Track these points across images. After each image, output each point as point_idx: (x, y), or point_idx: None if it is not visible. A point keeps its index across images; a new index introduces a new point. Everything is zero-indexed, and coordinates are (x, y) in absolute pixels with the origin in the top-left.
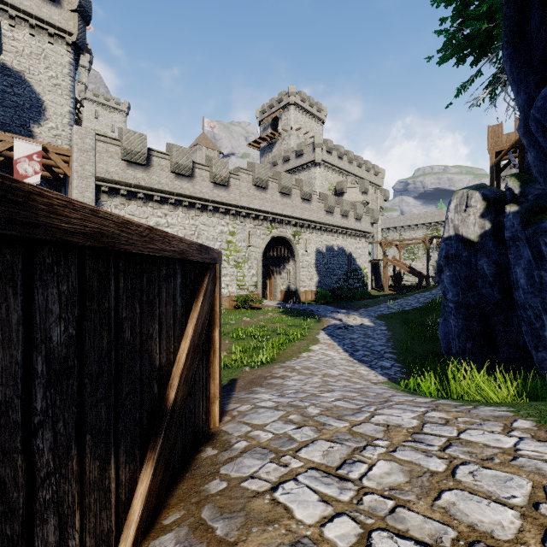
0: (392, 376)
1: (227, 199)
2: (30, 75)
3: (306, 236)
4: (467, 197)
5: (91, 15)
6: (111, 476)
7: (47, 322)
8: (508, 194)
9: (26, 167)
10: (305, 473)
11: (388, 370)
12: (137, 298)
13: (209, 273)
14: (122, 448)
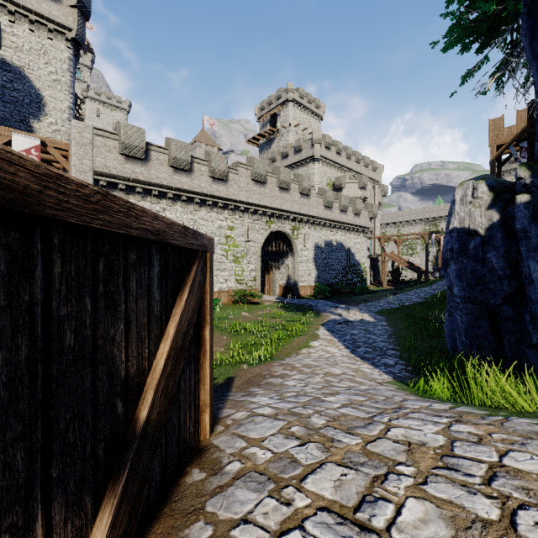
0: (397, 375)
1: (226, 194)
2: (29, 71)
3: (305, 231)
4: (474, 188)
5: (90, 11)
6: None
7: None
8: (518, 184)
9: None
10: (314, 516)
11: (392, 368)
12: (87, 289)
13: (198, 263)
14: (59, 500)
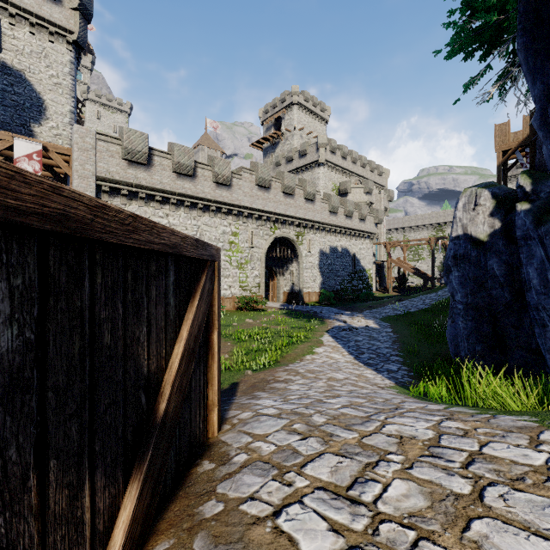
0: (399, 380)
1: (230, 199)
2: (30, 74)
3: (309, 237)
4: (476, 196)
5: (92, 14)
6: (85, 505)
7: None
8: (519, 192)
9: (26, 166)
10: (312, 494)
11: (395, 374)
12: (119, 297)
13: (207, 271)
14: (100, 470)
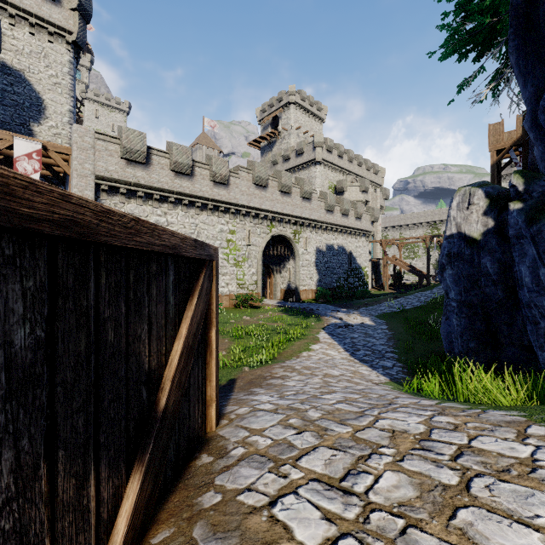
0: (394, 376)
1: (227, 198)
2: (30, 74)
3: (306, 235)
4: (470, 195)
5: (90, 14)
6: (90, 494)
7: (7, 323)
8: (511, 191)
9: (26, 165)
10: (306, 485)
11: (390, 370)
12: (122, 296)
13: (205, 271)
14: (104, 461)
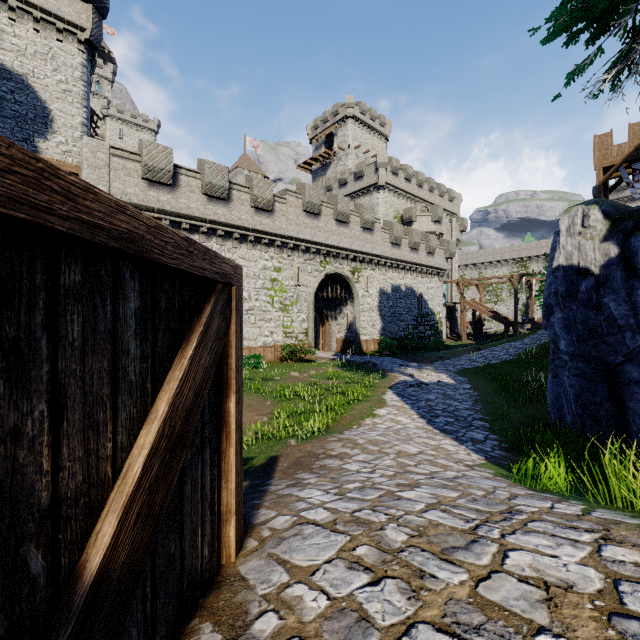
0: (490, 454)
1: (272, 228)
2: (34, 79)
3: (367, 273)
4: (584, 216)
5: (107, 7)
6: None
7: None
8: None
9: None
10: None
11: (482, 444)
12: None
13: (215, 300)
14: None
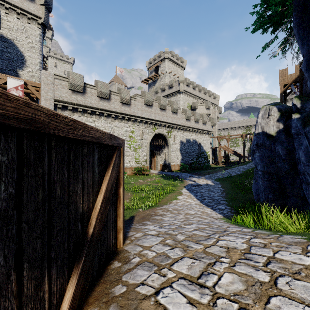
0: (226, 214)
1: (129, 112)
2: (17, 41)
3: (174, 133)
4: (269, 110)
5: (51, 7)
6: (45, 289)
7: None
8: (293, 108)
9: (14, 93)
10: (177, 281)
11: (223, 211)
12: (65, 167)
13: (116, 153)
14: (54, 268)
